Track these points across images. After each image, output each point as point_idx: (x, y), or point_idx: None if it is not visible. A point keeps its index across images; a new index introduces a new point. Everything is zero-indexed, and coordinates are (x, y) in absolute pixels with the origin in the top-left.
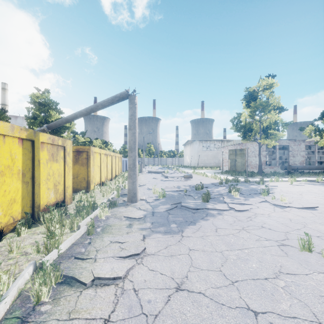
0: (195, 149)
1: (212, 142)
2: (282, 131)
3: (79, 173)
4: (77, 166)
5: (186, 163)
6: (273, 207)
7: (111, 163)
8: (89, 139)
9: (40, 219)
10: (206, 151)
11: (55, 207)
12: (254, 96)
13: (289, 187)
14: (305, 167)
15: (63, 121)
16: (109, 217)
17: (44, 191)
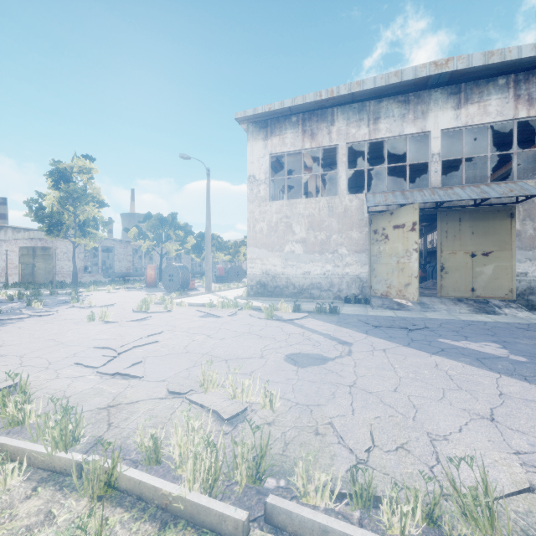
0: None
1: None
2: (103, 231)
3: None
4: None
5: None
6: (79, 309)
7: None
8: None
9: None
10: None
11: None
12: (67, 178)
13: (105, 295)
14: (130, 274)
15: None
16: None
17: None
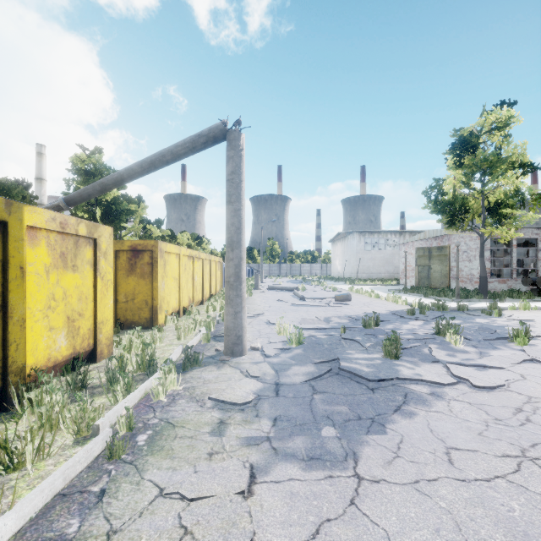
0: (352, 248)
1: (382, 235)
2: (531, 210)
3: (137, 293)
4: (132, 279)
5: (334, 272)
6: None
7: (202, 273)
8: (169, 233)
9: (22, 401)
10: (371, 251)
11: (71, 366)
12: (472, 145)
13: None
14: None
15: (95, 188)
16: (176, 398)
17: (39, 335)
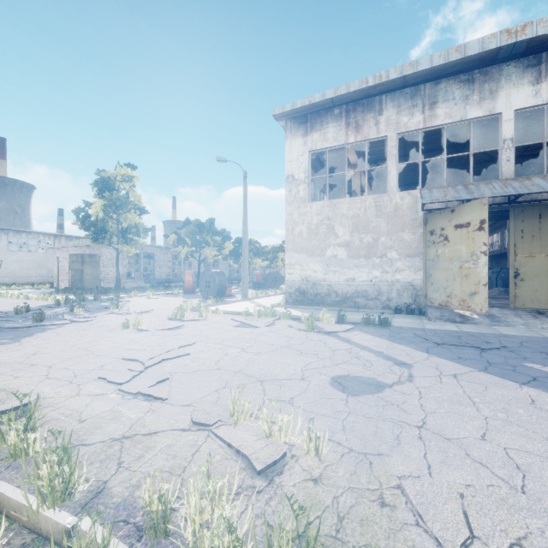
0: None
1: (33, 236)
2: (143, 237)
3: None
4: None
5: None
6: (117, 316)
7: None
8: None
9: None
10: (18, 252)
11: None
12: (110, 186)
13: (144, 301)
14: (170, 280)
15: None
16: None
17: None
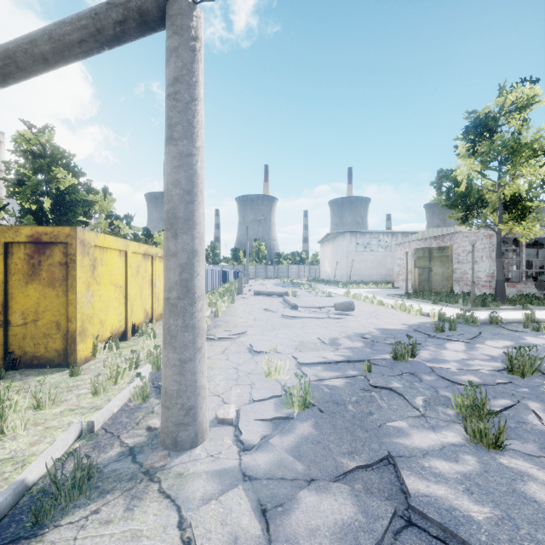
0: (343, 249)
1: (374, 236)
2: None
3: (42, 310)
4: (34, 288)
5: (324, 274)
6: None
7: None
8: (141, 230)
9: None
10: (363, 252)
11: None
12: (490, 128)
13: None
14: None
15: None
16: None
17: None
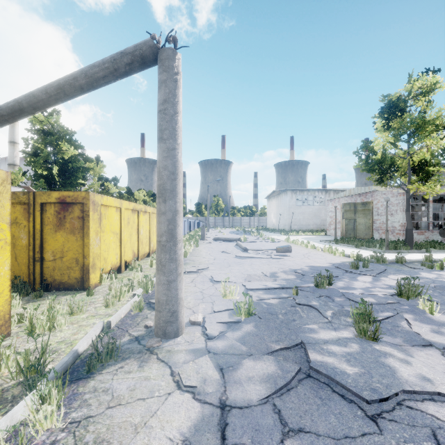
0: (285, 204)
1: (311, 193)
2: None
3: (66, 250)
4: (61, 235)
5: (270, 224)
6: None
7: (149, 226)
8: (125, 189)
9: None
10: (302, 206)
11: None
12: (400, 109)
13: None
14: None
15: None
16: None
17: None
